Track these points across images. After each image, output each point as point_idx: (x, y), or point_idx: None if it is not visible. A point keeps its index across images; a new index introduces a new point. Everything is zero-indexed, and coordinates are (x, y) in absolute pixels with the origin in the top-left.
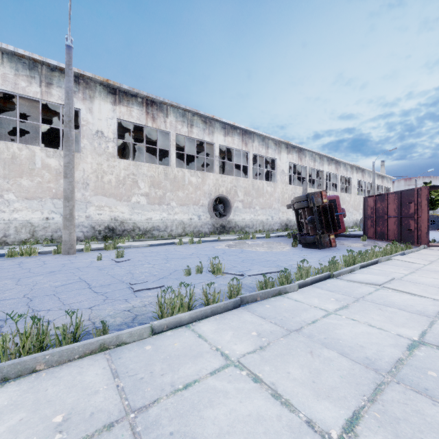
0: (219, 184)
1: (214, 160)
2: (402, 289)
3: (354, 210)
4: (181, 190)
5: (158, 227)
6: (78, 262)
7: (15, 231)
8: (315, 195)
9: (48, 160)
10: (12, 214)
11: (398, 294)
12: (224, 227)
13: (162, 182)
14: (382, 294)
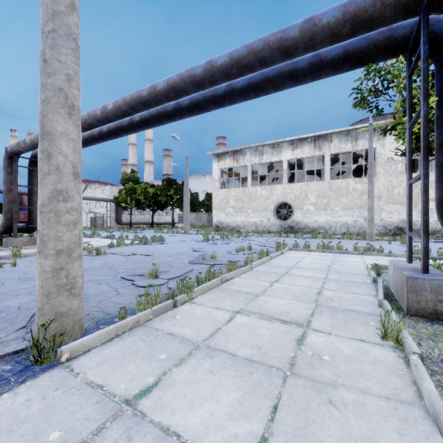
0: None
1: None
2: None
3: None
4: None
5: None
6: (377, 243)
7: (339, 227)
8: None
9: (355, 185)
10: (337, 218)
11: None
12: None
13: None
14: None
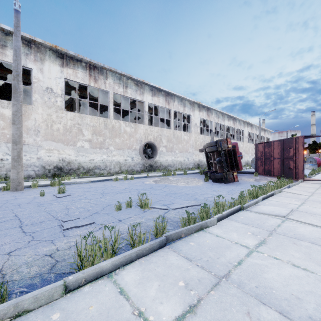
0: (148, 133)
1: (144, 114)
2: (304, 221)
3: (245, 153)
4: (118, 137)
5: (99, 166)
6: (22, 198)
7: None
8: (222, 141)
9: (2, 110)
10: None
11: (303, 226)
12: (152, 166)
13: (102, 131)
14: (289, 226)
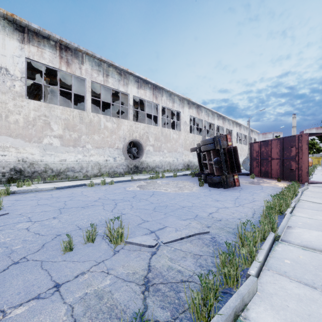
0: (132, 130)
1: (128, 108)
2: None
3: None
4: (97, 133)
5: (73, 168)
6: None
7: None
8: (221, 138)
9: None
10: None
11: None
12: (137, 167)
13: (77, 125)
14: None
